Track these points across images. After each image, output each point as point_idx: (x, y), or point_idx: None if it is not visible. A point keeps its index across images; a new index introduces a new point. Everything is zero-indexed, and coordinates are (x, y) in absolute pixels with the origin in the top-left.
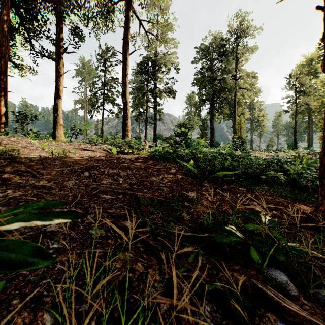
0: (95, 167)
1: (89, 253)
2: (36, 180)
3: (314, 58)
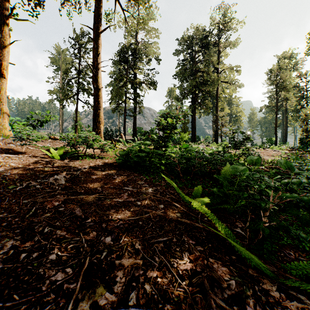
0: None
1: None
2: None
3: (289, 55)
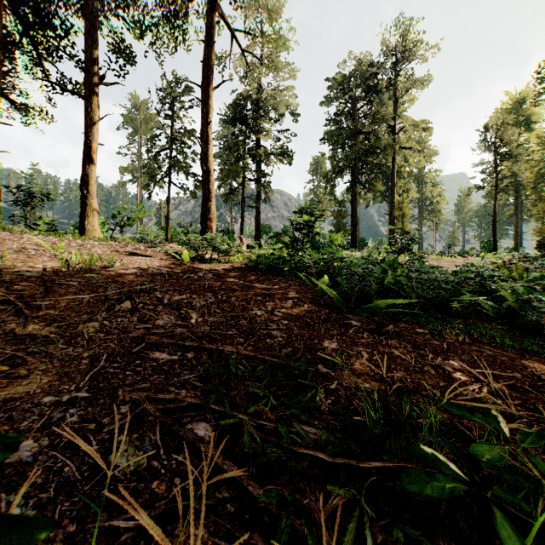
0: (147, 289)
1: (98, 532)
2: (22, 320)
3: (525, 97)
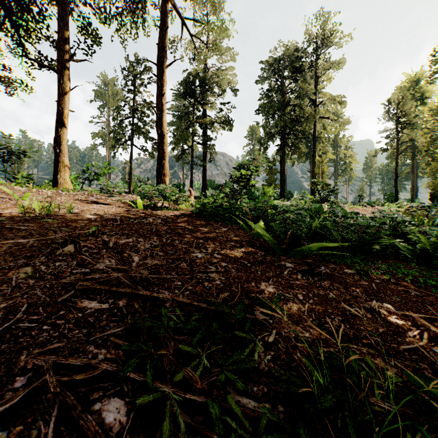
0: (95, 233)
1: None
2: None
3: (420, 78)
